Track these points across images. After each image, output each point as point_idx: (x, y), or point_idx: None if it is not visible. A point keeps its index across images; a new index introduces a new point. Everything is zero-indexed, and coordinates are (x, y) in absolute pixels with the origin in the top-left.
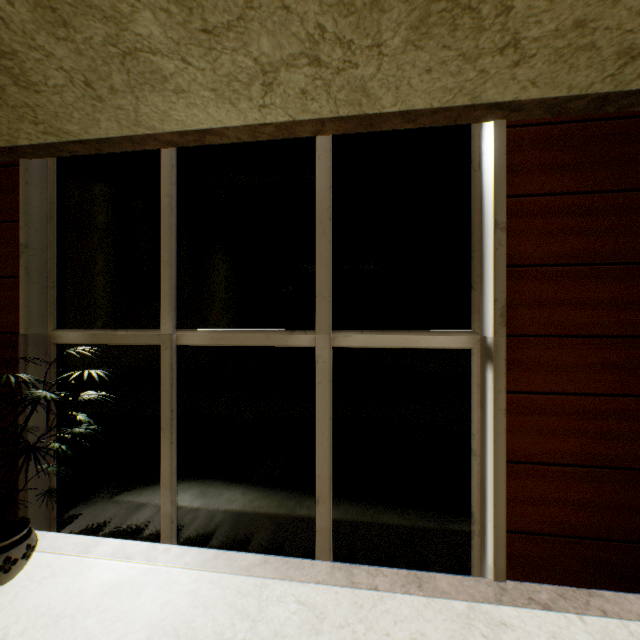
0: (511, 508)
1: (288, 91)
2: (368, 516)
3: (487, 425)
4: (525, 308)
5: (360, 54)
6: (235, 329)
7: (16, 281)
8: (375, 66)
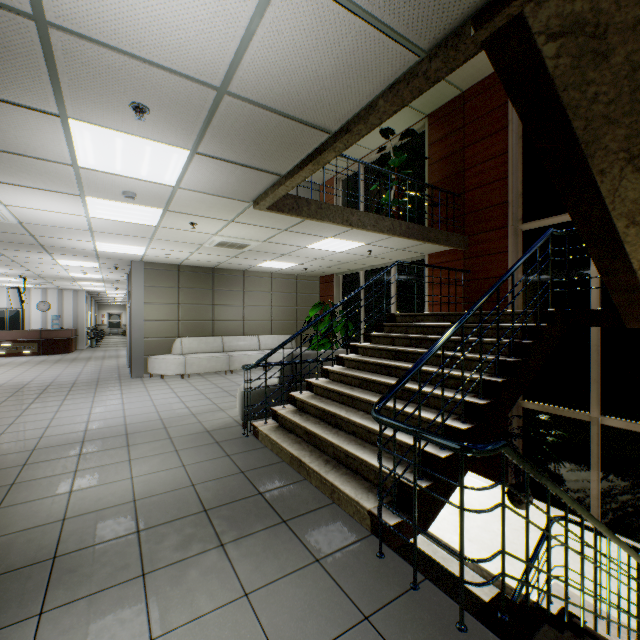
0: None
1: None
2: None
3: None
4: None
5: None
6: None
7: None
8: None
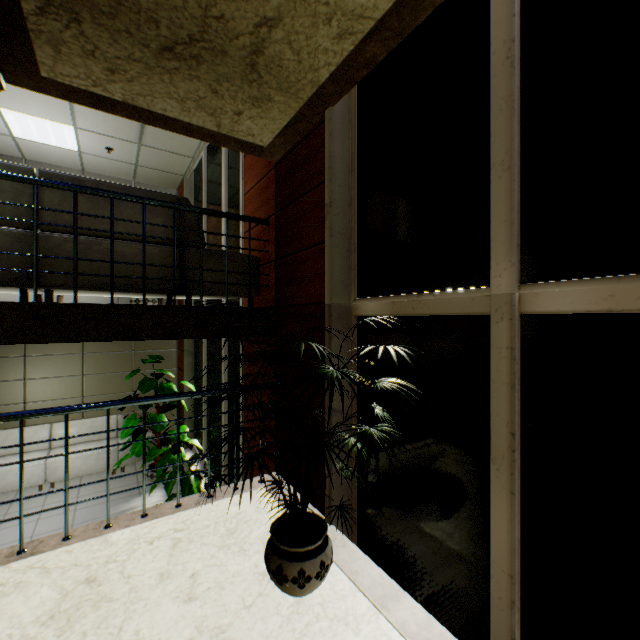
0: None
1: None
2: None
3: None
4: None
5: None
6: None
7: (322, 247)
8: None
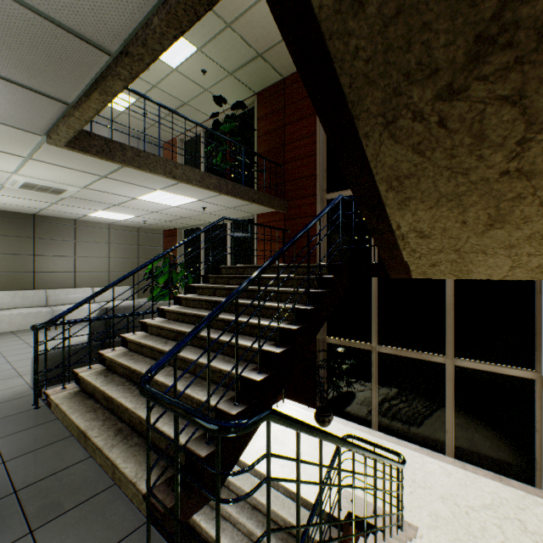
0: None
1: None
2: (473, 445)
3: (542, 418)
4: None
5: None
6: (404, 349)
7: None
8: None
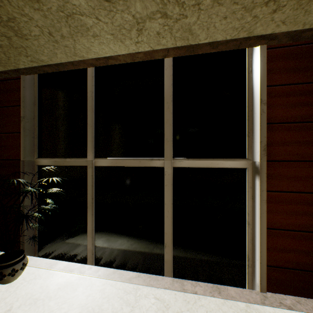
0: (269, 253)
1: (150, 33)
2: (191, 255)
3: (256, 208)
4: (277, 146)
5: (188, 10)
6: (123, 158)
7: (19, 134)
8: (196, 16)
